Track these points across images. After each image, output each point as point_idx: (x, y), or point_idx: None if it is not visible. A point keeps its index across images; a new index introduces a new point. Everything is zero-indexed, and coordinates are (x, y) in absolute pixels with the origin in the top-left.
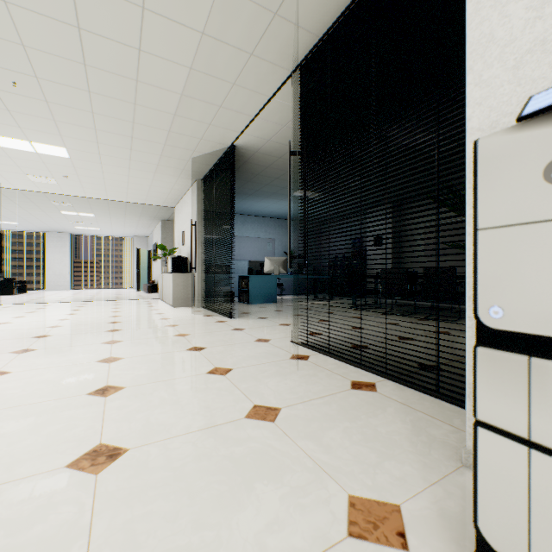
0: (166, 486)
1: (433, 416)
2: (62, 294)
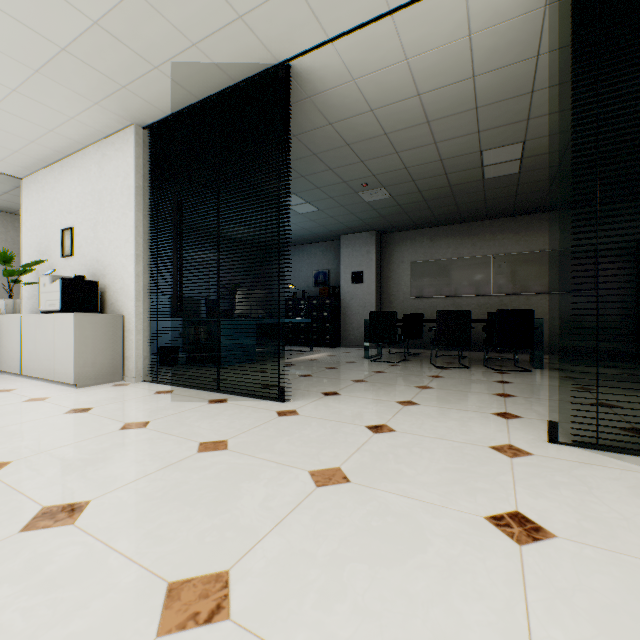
0: None
1: None
2: None
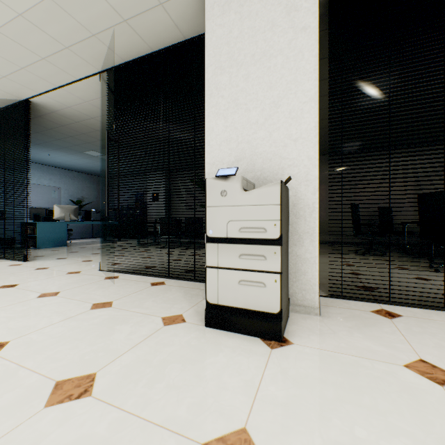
0: (60, 342)
1: (193, 288)
2: None
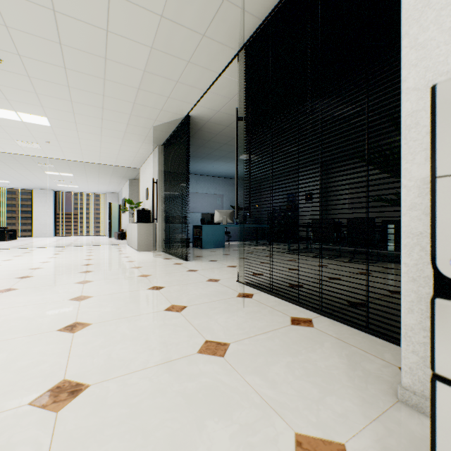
0: (122, 424)
1: (366, 350)
2: (46, 240)
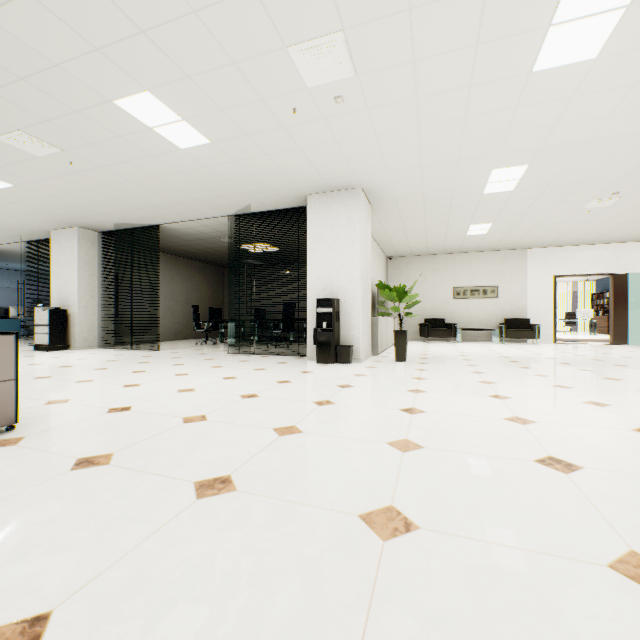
0: None
1: None
2: None
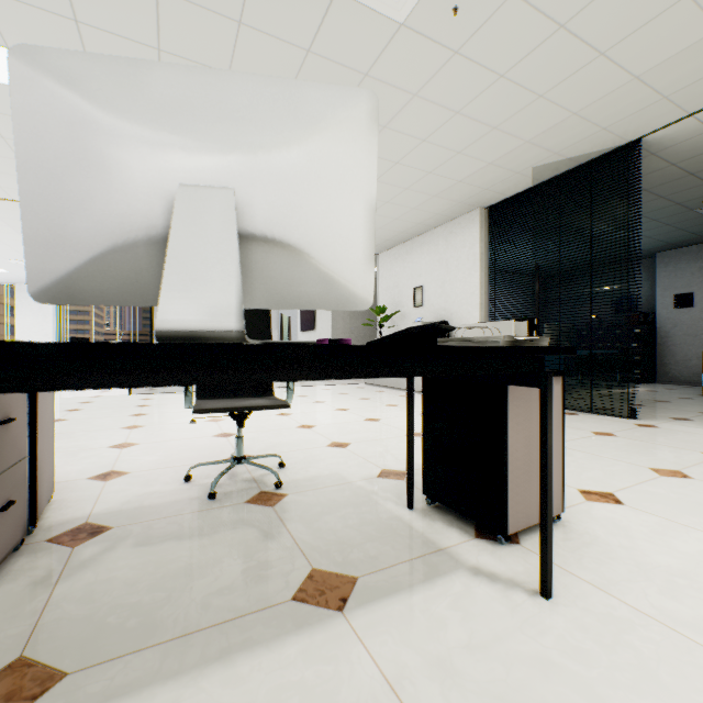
0: None
1: None
2: None
